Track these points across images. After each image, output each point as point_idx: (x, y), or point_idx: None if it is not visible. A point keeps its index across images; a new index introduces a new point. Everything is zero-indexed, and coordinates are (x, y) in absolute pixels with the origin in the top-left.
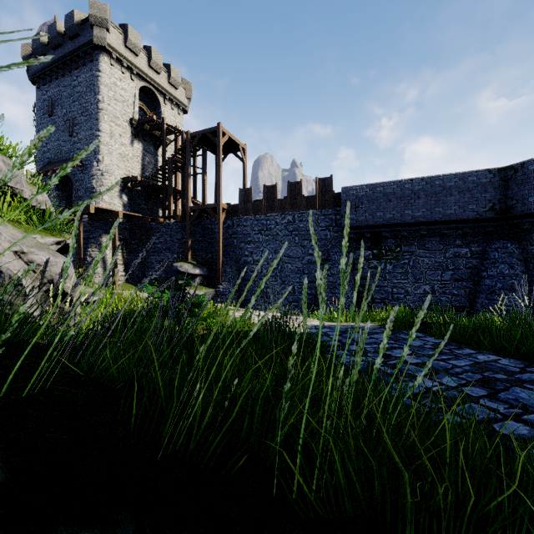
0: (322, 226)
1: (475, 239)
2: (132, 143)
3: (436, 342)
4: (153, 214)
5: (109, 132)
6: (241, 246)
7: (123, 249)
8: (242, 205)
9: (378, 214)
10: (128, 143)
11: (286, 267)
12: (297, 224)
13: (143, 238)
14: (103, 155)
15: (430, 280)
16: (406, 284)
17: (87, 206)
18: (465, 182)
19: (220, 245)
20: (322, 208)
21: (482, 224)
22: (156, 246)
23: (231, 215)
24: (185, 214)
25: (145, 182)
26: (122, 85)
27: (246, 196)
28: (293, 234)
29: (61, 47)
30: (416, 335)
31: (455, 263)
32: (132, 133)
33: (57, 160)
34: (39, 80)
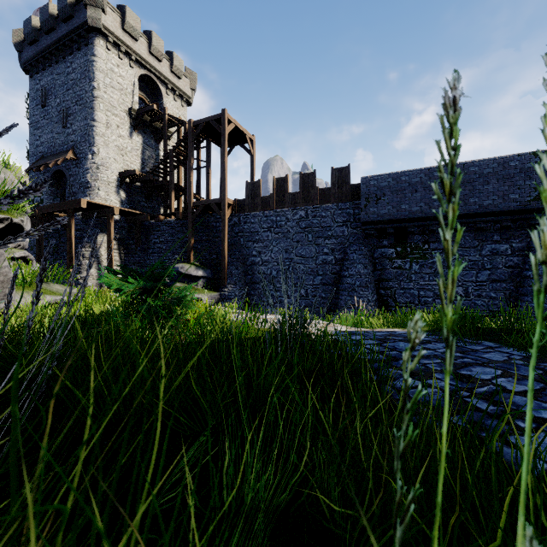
0: (338, 222)
1: (516, 233)
2: (131, 136)
3: (525, 355)
4: (154, 212)
5: (105, 122)
6: (248, 245)
7: (120, 250)
8: (249, 200)
9: (403, 207)
10: (126, 135)
11: (298, 268)
12: (310, 220)
13: (143, 237)
14: (99, 147)
15: (464, 281)
16: (435, 286)
17: (78, 200)
18: (505, 167)
19: (225, 244)
20: (338, 201)
21: (526, 216)
22: (156, 246)
23: (237, 211)
24: (187, 210)
25: (145, 177)
26: (119, 72)
27: (254, 190)
28: (306, 231)
29: (54, 32)
30: (487, 345)
31: (493, 261)
32: (130, 124)
33: (51, 154)
34: (32, 68)
